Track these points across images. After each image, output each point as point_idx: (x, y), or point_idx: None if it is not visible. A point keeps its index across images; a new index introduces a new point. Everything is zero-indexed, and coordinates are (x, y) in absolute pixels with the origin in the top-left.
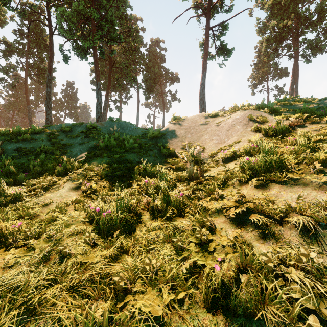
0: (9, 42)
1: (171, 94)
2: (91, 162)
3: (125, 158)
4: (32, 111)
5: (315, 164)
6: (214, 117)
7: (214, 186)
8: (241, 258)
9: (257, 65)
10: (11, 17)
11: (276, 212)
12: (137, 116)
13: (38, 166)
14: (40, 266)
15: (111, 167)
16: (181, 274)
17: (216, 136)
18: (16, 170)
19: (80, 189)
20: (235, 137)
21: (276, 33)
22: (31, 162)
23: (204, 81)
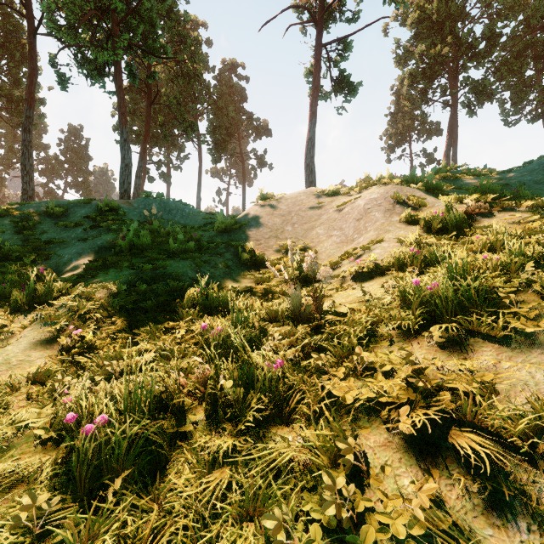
0: None
1: (258, 156)
2: (94, 279)
3: (167, 270)
4: (1, 176)
5: None
6: (333, 195)
7: (350, 340)
8: None
9: (394, 115)
10: None
11: (518, 428)
12: (197, 192)
13: None
14: None
15: (136, 290)
16: None
17: (338, 229)
18: None
19: (58, 342)
20: (372, 232)
21: (425, 66)
22: None
23: (312, 135)
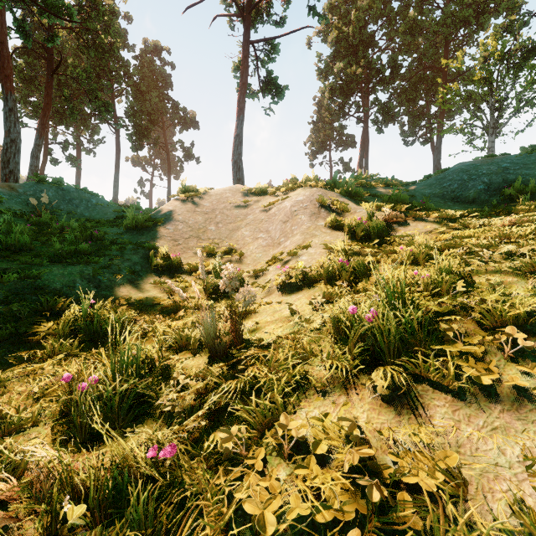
0: None
1: (184, 148)
2: None
3: (43, 280)
4: None
5: (514, 334)
6: (260, 195)
7: (275, 390)
8: None
9: (317, 124)
10: None
11: None
12: (115, 180)
13: None
14: None
15: None
16: None
17: (265, 231)
18: None
19: None
20: (298, 236)
21: (342, 83)
22: None
23: (240, 131)
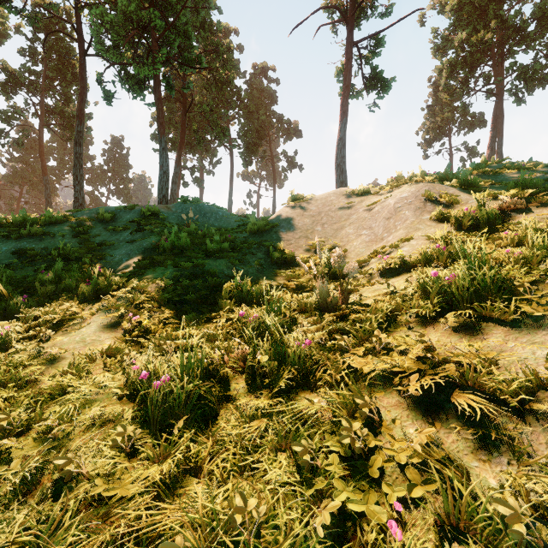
0: (12, 68)
1: (288, 158)
2: (144, 276)
3: (205, 268)
4: (54, 186)
5: None
6: (363, 195)
7: (372, 325)
8: (447, 504)
9: (432, 108)
10: (16, 27)
11: (510, 389)
12: (229, 195)
13: (50, 282)
14: (13, 505)
15: (180, 285)
16: (312, 540)
17: (368, 228)
18: (10, 290)
19: (120, 327)
20: (401, 230)
21: (466, 54)
22: (39, 276)
23: (343, 134)
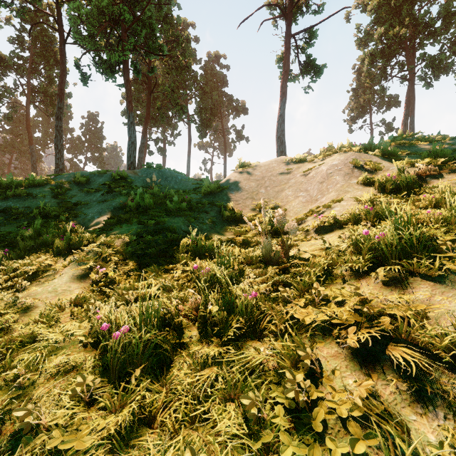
0: (3, 54)
1: (236, 131)
2: (112, 232)
3: (165, 225)
4: (39, 154)
5: None
6: (300, 163)
7: (311, 278)
8: None
9: (356, 90)
10: (7, 19)
11: (442, 344)
12: (187, 162)
13: (29, 237)
14: None
15: (143, 240)
16: None
17: (304, 191)
18: None
19: (89, 278)
20: (333, 192)
21: (384, 46)
22: (21, 231)
23: (283, 111)
